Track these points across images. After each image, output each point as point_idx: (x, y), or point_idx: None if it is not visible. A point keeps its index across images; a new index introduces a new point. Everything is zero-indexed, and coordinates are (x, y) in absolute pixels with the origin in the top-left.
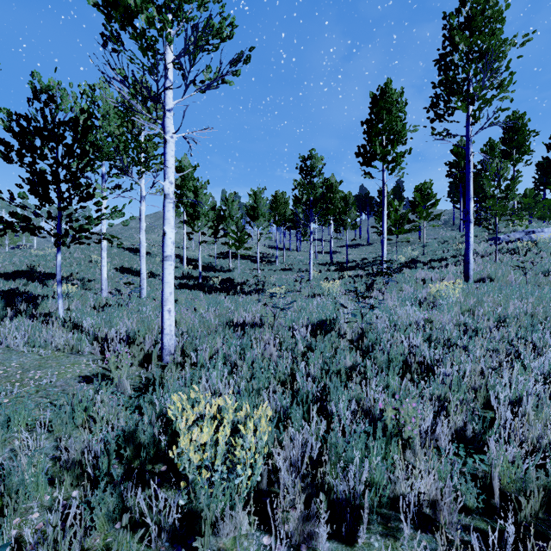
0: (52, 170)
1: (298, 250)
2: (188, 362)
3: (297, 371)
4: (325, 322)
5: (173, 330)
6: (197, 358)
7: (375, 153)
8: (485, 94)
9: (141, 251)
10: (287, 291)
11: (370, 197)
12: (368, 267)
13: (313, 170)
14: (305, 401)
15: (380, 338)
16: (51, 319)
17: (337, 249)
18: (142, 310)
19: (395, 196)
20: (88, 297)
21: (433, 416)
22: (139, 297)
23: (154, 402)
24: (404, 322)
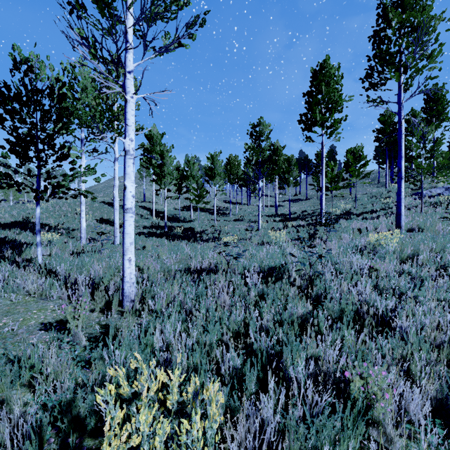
0: (28, 131)
1: (248, 204)
2: (146, 309)
3: (250, 322)
4: (275, 269)
5: (133, 277)
6: (155, 305)
7: (315, 120)
8: (418, 63)
9: (115, 205)
10: (239, 239)
11: (308, 160)
12: (308, 218)
13: (262, 136)
14: (259, 360)
15: (328, 287)
16: (30, 265)
17: (280, 203)
18: (112, 256)
19: (329, 159)
20: (69, 244)
21: (396, 377)
22: (113, 244)
23: (105, 357)
24: (350, 270)
